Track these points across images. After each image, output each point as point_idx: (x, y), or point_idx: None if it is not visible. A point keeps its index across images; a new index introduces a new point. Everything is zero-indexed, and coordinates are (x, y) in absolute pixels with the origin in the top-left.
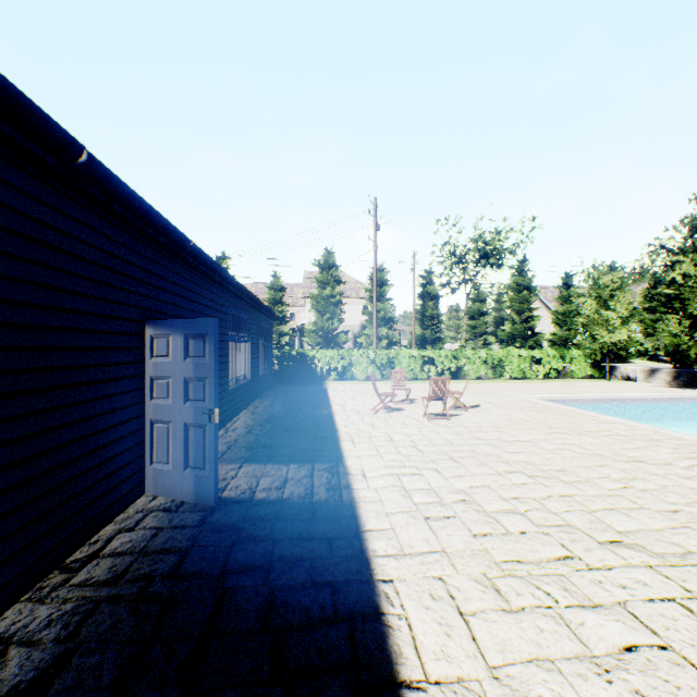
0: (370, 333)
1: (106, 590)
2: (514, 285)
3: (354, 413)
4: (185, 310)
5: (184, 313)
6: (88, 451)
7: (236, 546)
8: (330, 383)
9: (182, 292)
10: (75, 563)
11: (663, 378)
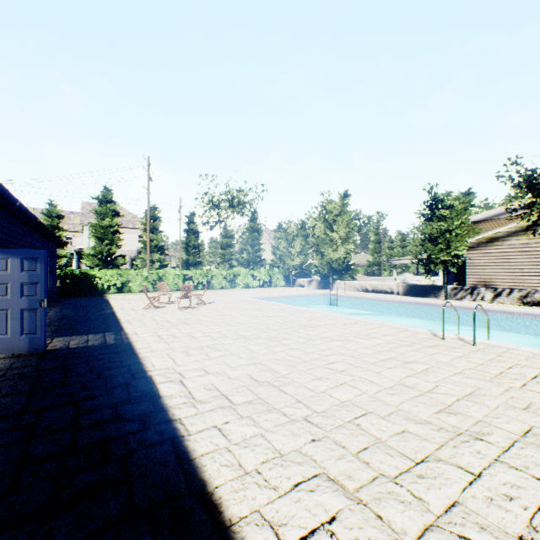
0: (146, 257)
1: None
2: (250, 228)
3: (131, 310)
4: (4, 241)
5: (4, 243)
6: None
7: (67, 360)
8: (111, 295)
9: (3, 229)
10: None
11: (314, 285)
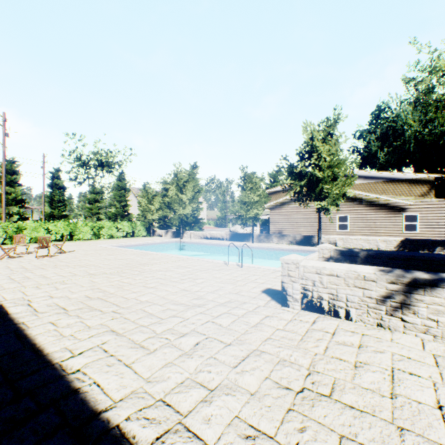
0: (1, 210)
1: None
2: (117, 186)
3: None
4: None
5: None
6: None
7: None
8: None
9: None
10: None
11: (170, 234)
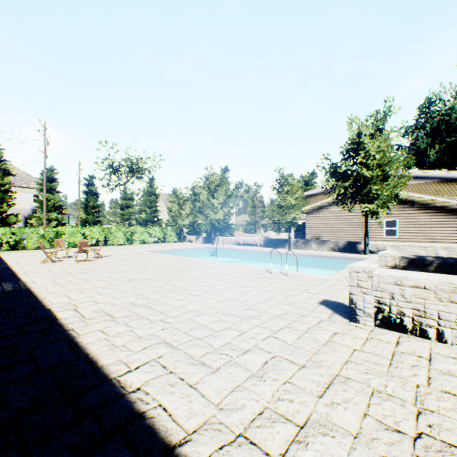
0: (42, 216)
1: None
2: (148, 192)
3: (27, 264)
4: None
5: None
6: None
7: None
8: (3, 253)
9: None
10: None
11: (201, 240)
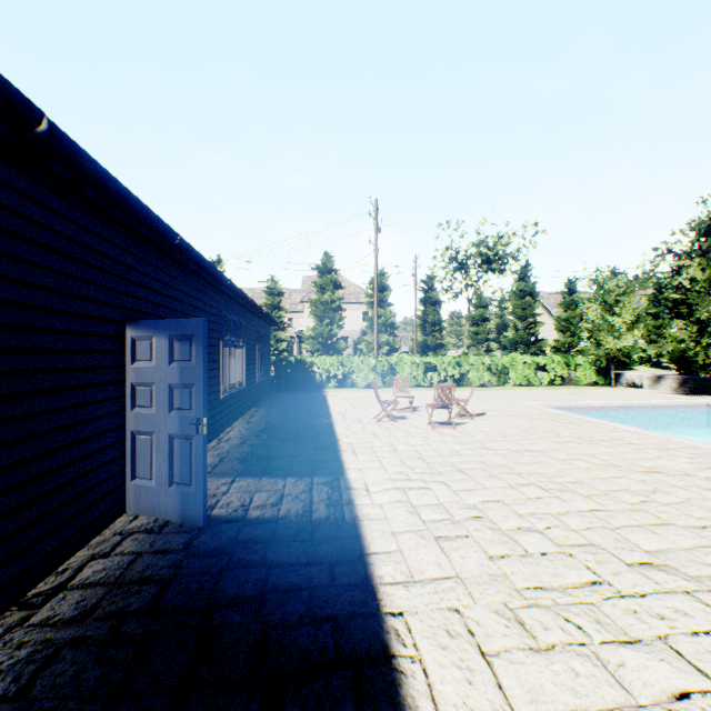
0: (371, 340)
1: (70, 631)
2: (517, 291)
3: (355, 422)
4: (173, 312)
5: (172, 314)
6: (56, 467)
7: (225, 573)
8: (330, 391)
9: (169, 291)
10: (38, 597)
11: (669, 385)
